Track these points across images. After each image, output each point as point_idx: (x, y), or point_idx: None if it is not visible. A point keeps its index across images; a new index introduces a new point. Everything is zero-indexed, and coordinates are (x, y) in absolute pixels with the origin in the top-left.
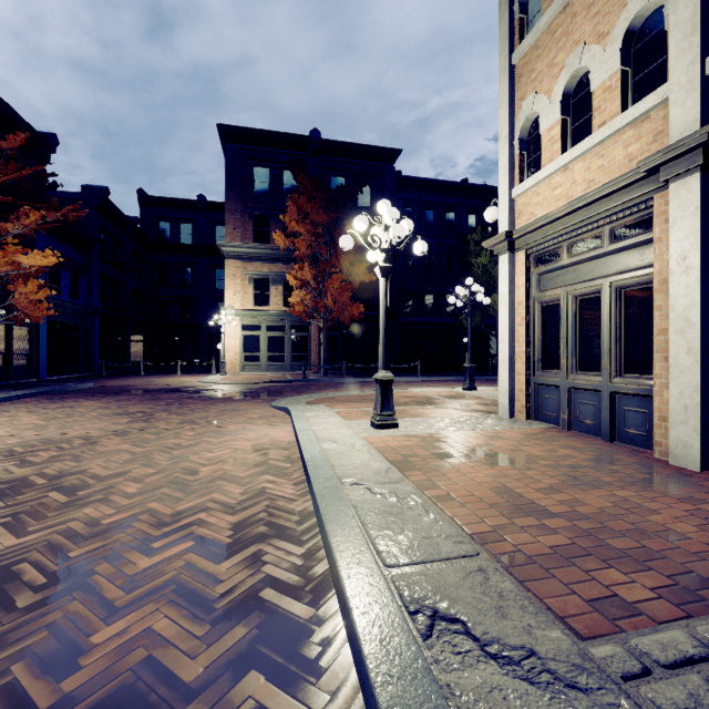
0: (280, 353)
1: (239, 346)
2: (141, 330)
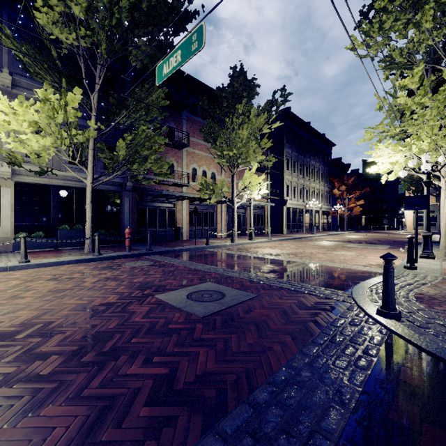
0: (434, 222)
1: (412, 219)
2: (364, 214)
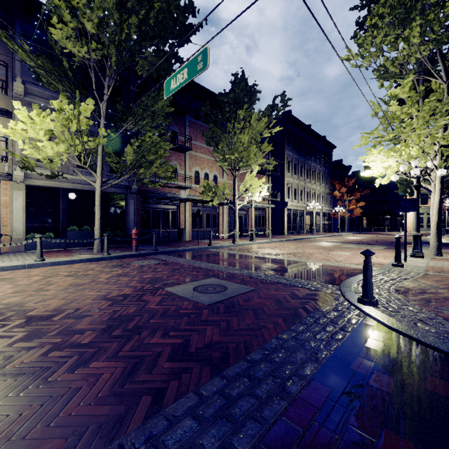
0: None
1: (412, 221)
2: (365, 215)
